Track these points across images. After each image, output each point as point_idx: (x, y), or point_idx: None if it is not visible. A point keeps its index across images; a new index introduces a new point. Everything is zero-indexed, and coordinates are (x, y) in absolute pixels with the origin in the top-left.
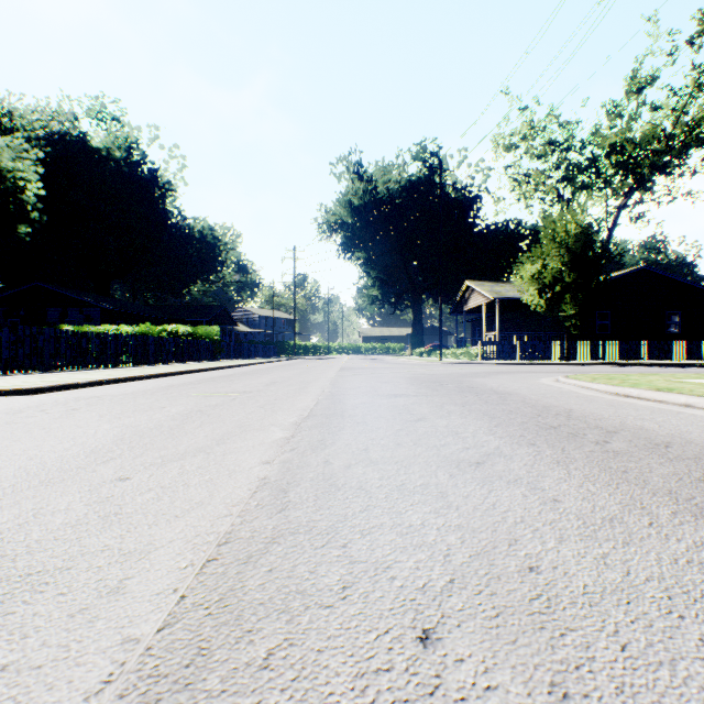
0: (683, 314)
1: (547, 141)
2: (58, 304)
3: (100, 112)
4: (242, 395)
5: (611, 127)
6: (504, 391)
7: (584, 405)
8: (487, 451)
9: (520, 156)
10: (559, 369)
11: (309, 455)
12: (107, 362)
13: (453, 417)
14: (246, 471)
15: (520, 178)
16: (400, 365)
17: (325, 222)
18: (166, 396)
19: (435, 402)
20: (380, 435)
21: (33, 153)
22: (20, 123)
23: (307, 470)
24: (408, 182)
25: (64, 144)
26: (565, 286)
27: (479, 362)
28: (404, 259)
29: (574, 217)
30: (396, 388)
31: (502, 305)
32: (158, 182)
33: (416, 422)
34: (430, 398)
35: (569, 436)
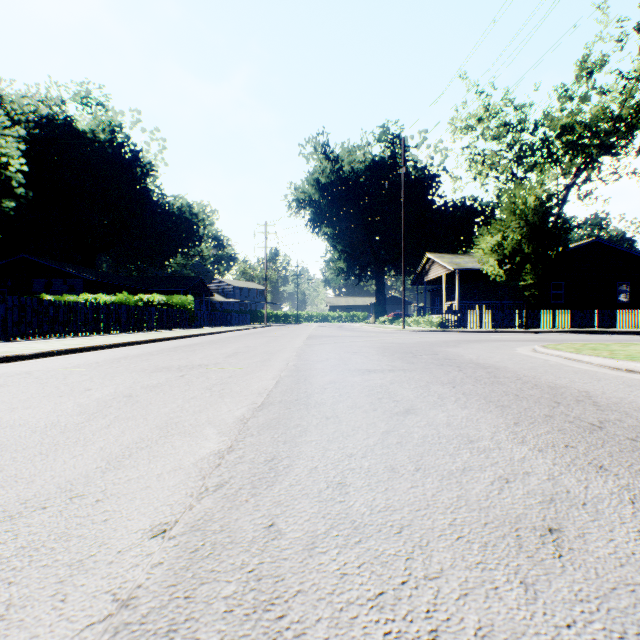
0: (633, 284)
1: (502, 123)
2: (43, 275)
3: (86, 97)
4: (195, 370)
5: (561, 109)
6: (487, 363)
7: (596, 384)
8: (544, 489)
9: (477, 137)
10: (523, 337)
11: (243, 506)
12: (76, 330)
13: (450, 406)
14: (103, 567)
15: (476, 159)
16: (367, 333)
17: (294, 199)
18: (107, 371)
19: (416, 380)
20: (359, 444)
21: (15, 130)
22: (10, 107)
23: (228, 562)
24: (372, 161)
25: (52, 127)
26: (525, 257)
27: (441, 330)
28: (368, 233)
29: (533, 190)
30: (367, 361)
31: (460, 276)
32: (140, 162)
33: (405, 417)
34: (409, 375)
35: (637, 445)
